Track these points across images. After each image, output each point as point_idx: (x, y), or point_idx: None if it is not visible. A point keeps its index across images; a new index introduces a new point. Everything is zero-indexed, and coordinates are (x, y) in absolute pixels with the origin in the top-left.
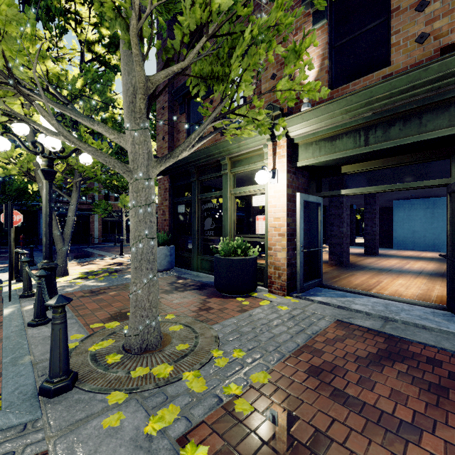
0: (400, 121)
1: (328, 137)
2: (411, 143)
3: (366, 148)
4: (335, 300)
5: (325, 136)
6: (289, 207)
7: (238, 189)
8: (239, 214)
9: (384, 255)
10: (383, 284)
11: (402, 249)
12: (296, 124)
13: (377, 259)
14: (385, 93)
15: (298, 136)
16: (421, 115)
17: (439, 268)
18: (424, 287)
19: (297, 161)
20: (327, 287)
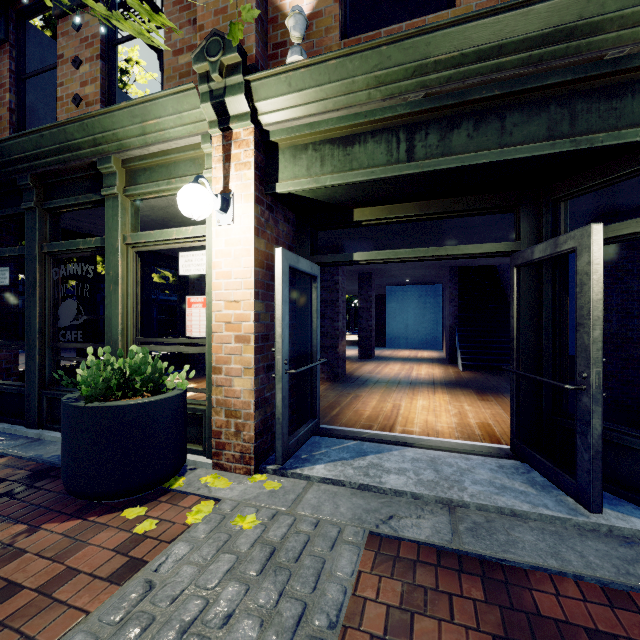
0: (469, 121)
1: (338, 137)
2: (483, 167)
3: (411, 167)
4: (350, 468)
5: (334, 135)
6: (260, 278)
7: (143, 234)
8: (174, 298)
9: (382, 358)
10: (404, 412)
11: (395, 347)
12: (276, 94)
13: (376, 365)
14: (452, 52)
15: (280, 125)
16: (503, 113)
17: (447, 373)
18: (454, 410)
19: (276, 182)
20: (329, 434)
